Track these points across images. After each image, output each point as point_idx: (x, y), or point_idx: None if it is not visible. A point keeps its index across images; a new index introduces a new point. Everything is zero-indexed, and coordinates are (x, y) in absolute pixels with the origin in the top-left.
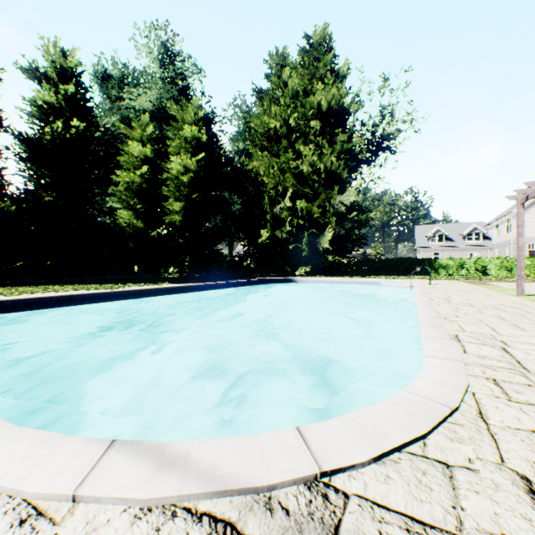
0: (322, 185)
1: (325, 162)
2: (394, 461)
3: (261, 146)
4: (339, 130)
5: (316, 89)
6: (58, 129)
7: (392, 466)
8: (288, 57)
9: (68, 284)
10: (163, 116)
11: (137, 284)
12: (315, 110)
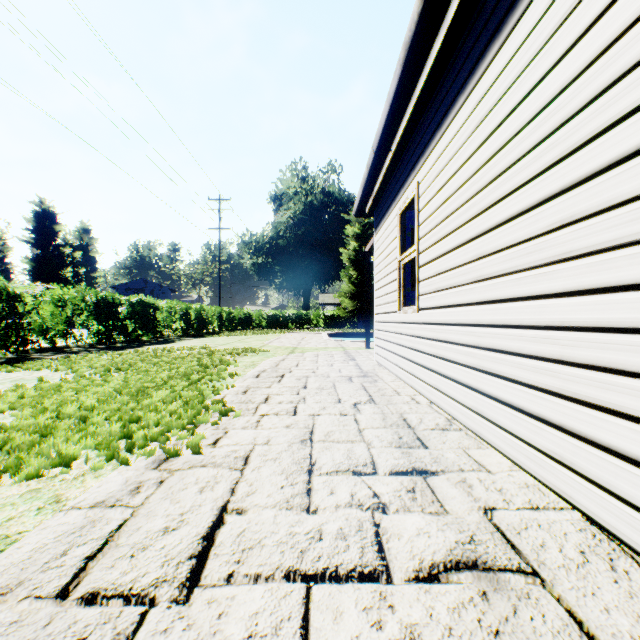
0: None
1: None
2: (349, 341)
3: None
4: None
5: None
6: None
7: (348, 341)
8: None
9: None
10: None
11: None
12: None
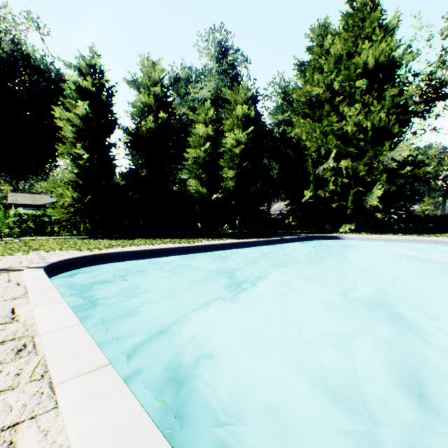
0: (367, 143)
1: (372, 119)
2: None
3: (302, 114)
4: (388, 85)
5: (360, 50)
6: (149, 122)
7: None
8: (330, 25)
9: (157, 238)
10: (218, 102)
11: (206, 239)
12: (360, 70)
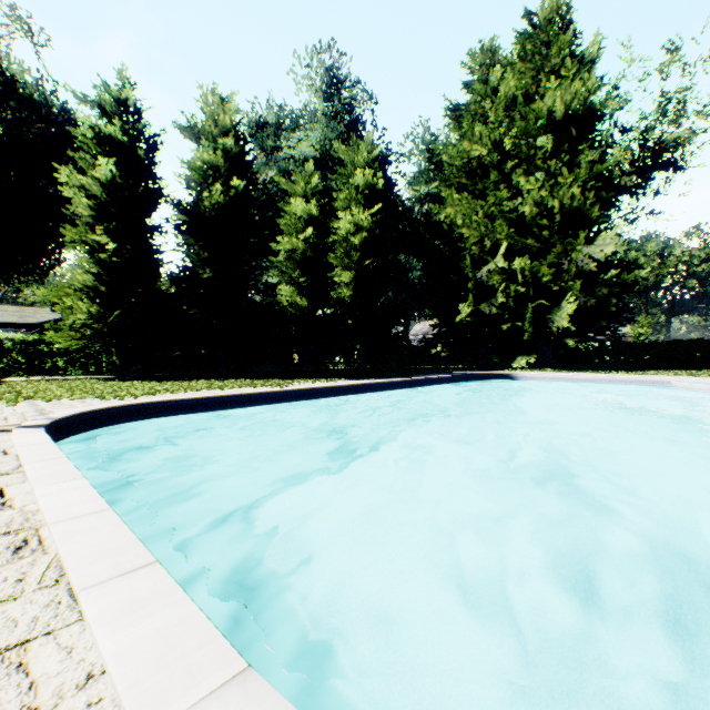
0: (554, 233)
1: (561, 197)
2: None
3: (457, 186)
4: (585, 145)
5: (544, 90)
6: (216, 193)
7: None
8: (498, 51)
9: (228, 378)
10: (327, 163)
11: (306, 380)
12: (543, 121)
